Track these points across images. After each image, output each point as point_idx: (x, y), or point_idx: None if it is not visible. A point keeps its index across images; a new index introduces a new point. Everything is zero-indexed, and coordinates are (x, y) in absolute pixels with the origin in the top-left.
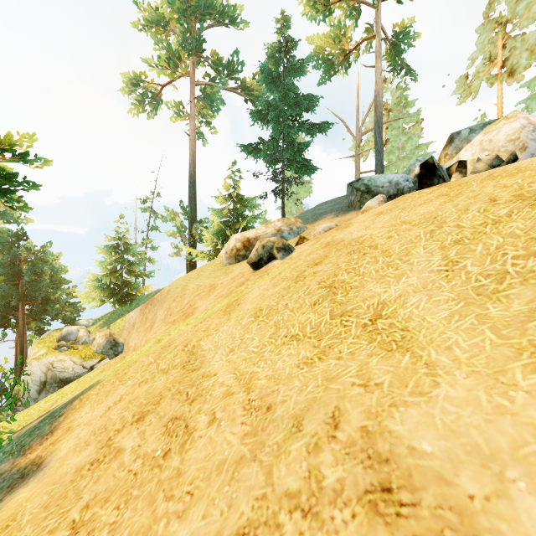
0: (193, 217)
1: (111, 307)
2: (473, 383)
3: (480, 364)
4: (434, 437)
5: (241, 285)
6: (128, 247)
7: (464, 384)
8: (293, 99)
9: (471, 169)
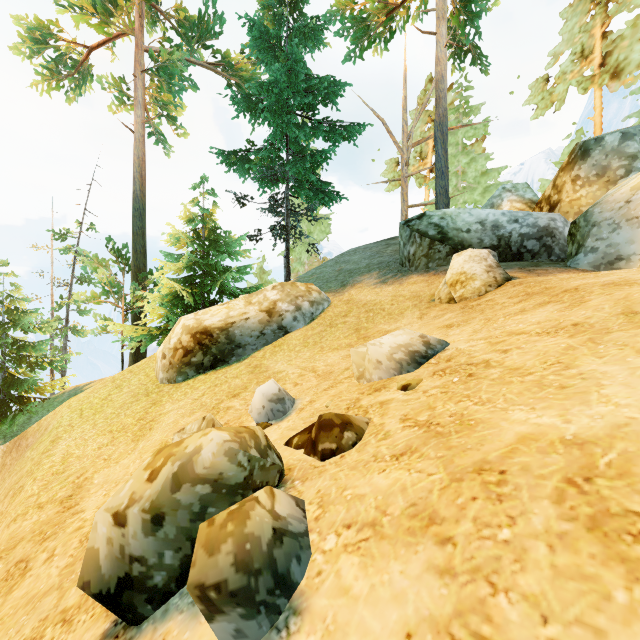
0: (139, 266)
1: None
2: None
3: None
4: None
5: None
6: (17, 316)
7: None
8: (303, 81)
9: None
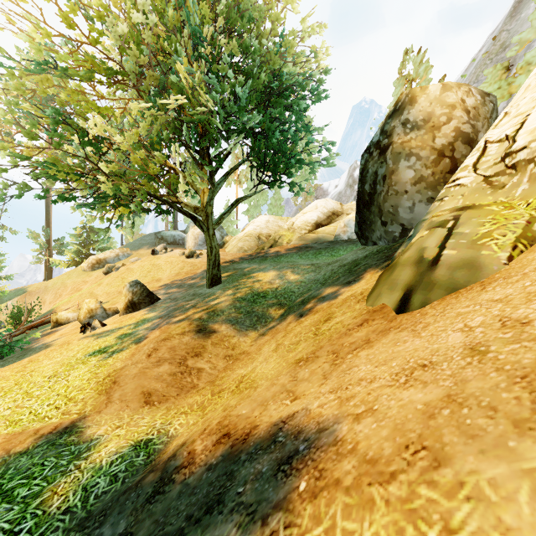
0: (50, 235)
1: None
2: None
3: None
4: None
5: (101, 280)
6: None
7: None
8: None
9: (160, 253)
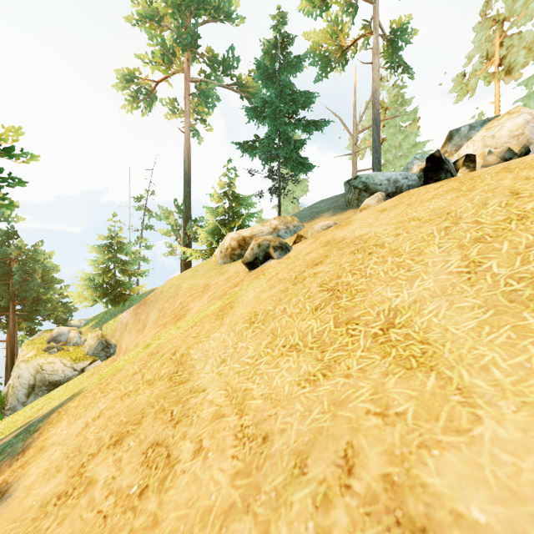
0: (187, 215)
1: (104, 307)
2: (528, 421)
3: (532, 393)
4: (486, 500)
5: (236, 286)
6: (121, 246)
7: (516, 421)
8: (289, 96)
9: (482, 162)
